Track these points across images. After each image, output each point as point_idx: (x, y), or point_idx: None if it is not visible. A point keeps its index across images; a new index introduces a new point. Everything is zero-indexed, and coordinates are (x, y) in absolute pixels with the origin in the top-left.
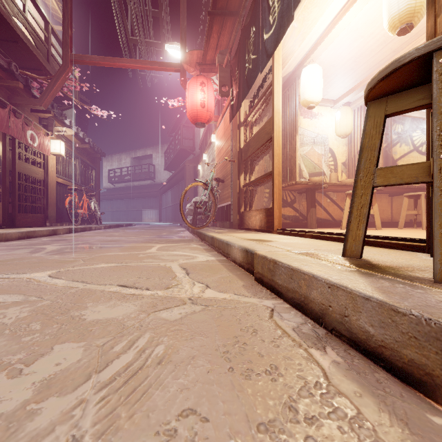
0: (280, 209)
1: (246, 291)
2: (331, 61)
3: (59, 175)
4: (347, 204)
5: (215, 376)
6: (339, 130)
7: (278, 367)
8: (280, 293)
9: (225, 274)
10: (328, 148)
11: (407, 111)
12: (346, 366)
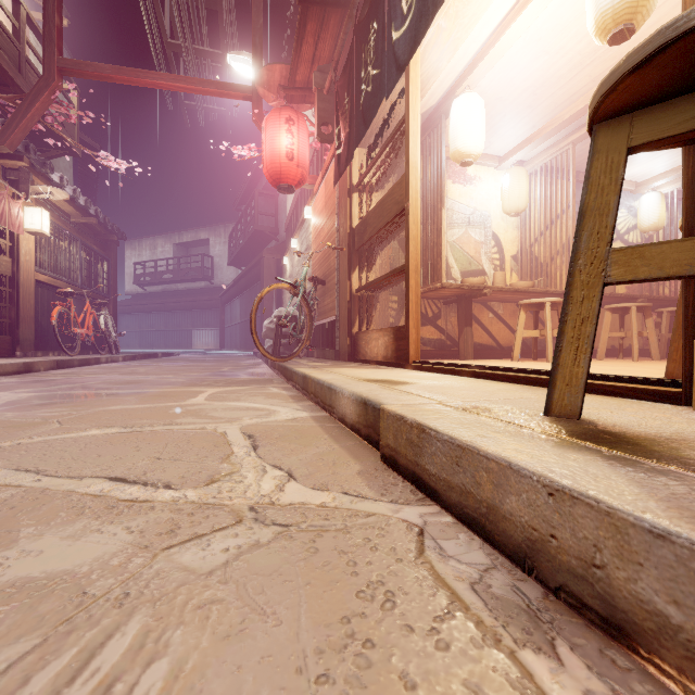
0: (417, 328)
1: (366, 486)
2: (498, 92)
3: (40, 268)
4: (522, 320)
5: None
6: (508, 203)
7: None
8: (434, 490)
9: (326, 447)
10: (490, 233)
11: (669, 140)
12: None
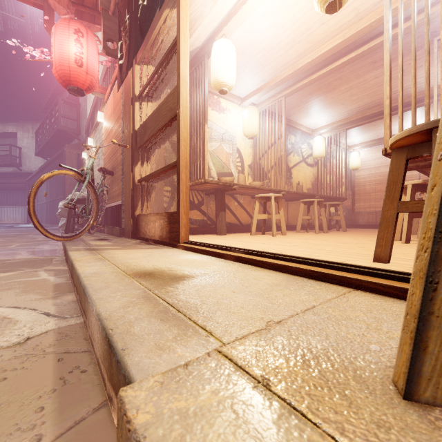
0: (187, 214)
1: None
2: (243, 48)
3: None
4: (257, 208)
5: None
6: (247, 129)
7: None
8: None
9: None
10: (236, 148)
11: None
12: None
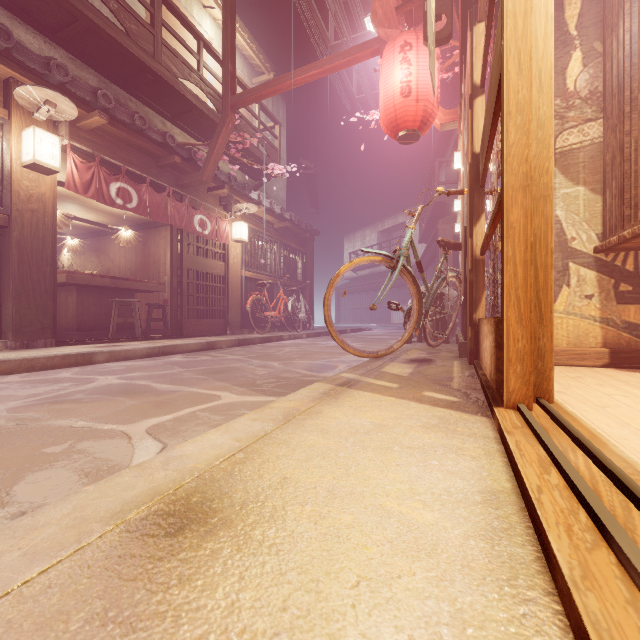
0: (531, 325)
1: None
2: None
3: (246, 267)
4: None
5: None
6: None
7: None
8: None
9: None
10: None
11: None
12: None
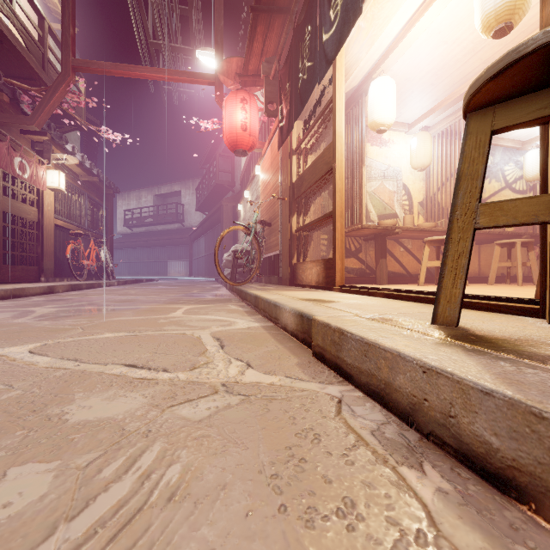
0: (342, 260)
1: (302, 372)
2: (407, 74)
3: (58, 215)
4: (426, 253)
5: (258, 522)
6: (415, 161)
7: (356, 502)
8: (349, 375)
9: (273, 347)
10: (401, 184)
11: (522, 125)
12: (458, 498)
